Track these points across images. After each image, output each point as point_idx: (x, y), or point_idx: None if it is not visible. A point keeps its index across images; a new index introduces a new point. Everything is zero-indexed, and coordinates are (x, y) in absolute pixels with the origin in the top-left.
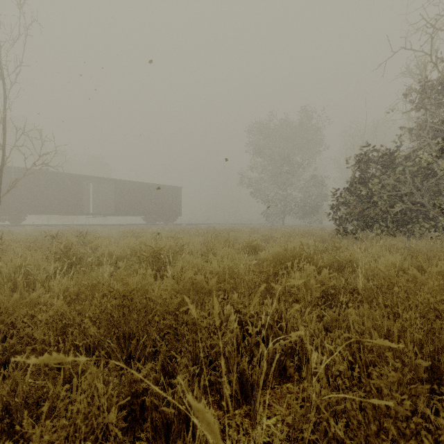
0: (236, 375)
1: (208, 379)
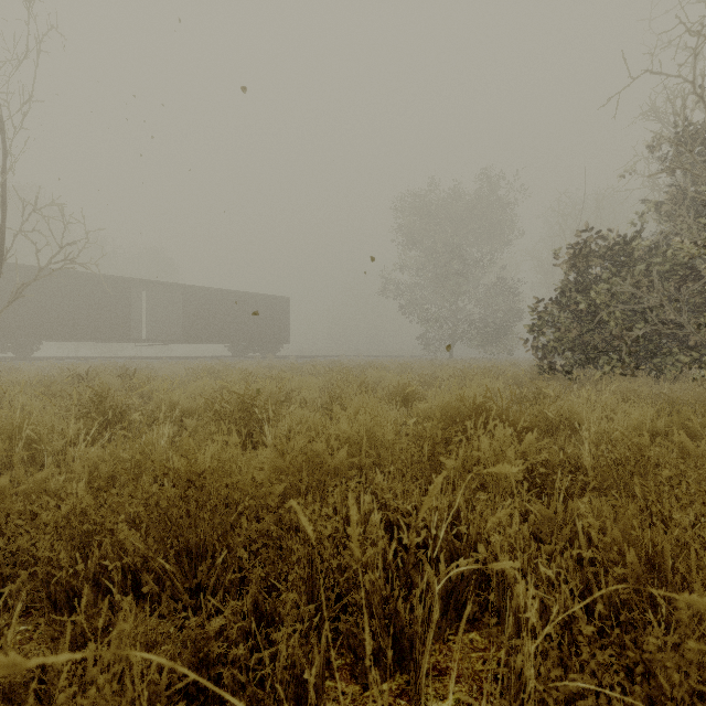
0: (384, 622)
1: (334, 626)
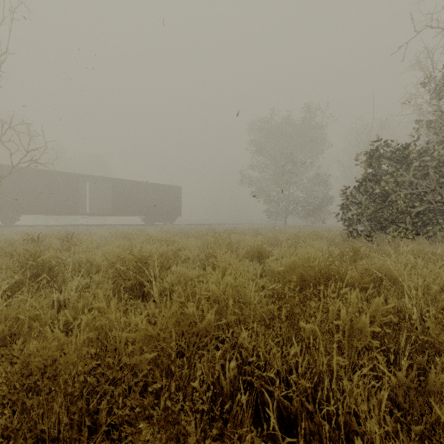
0: None
1: None
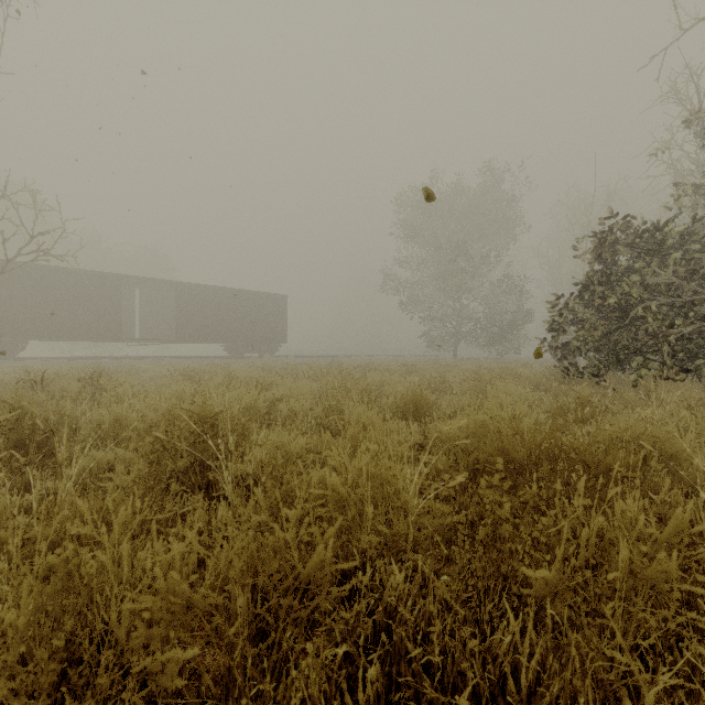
0: None
1: None
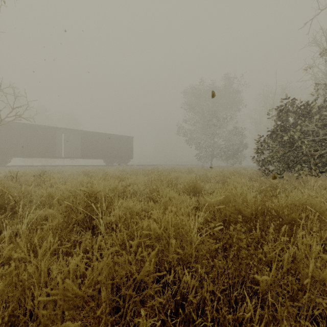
0: None
1: None
